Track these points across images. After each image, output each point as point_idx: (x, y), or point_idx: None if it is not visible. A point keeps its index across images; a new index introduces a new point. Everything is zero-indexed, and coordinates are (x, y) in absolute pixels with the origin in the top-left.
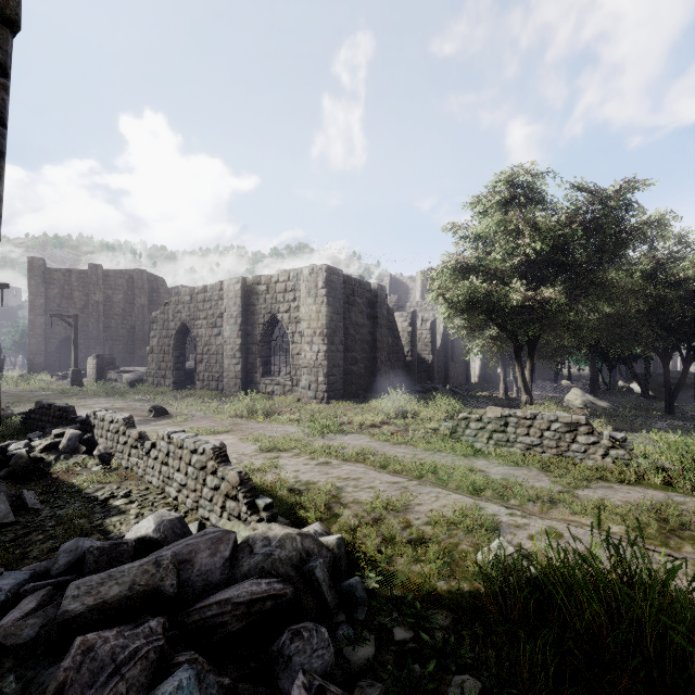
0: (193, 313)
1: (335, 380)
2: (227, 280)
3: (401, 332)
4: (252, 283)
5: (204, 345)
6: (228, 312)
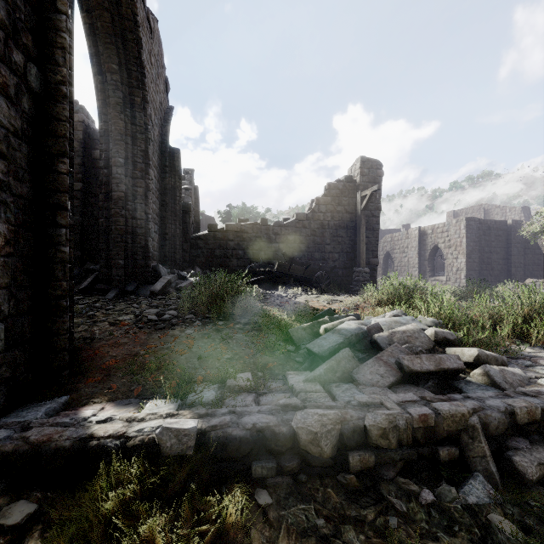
0: (392, 246)
1: (471, 278)
2: (410, 229)
3: None
4: (423, 230)
5: (398, 262)
6: (411, 245)
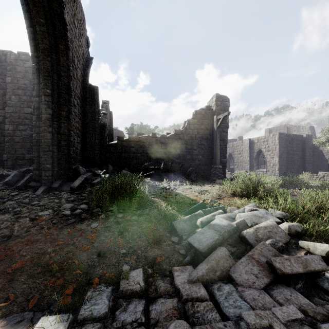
0: (233, 150)
1: (282, 170)
2: (244, 139)
3: (326, 153)
4: (252, 140)
5: (236, 160)
6: (244, 149)
